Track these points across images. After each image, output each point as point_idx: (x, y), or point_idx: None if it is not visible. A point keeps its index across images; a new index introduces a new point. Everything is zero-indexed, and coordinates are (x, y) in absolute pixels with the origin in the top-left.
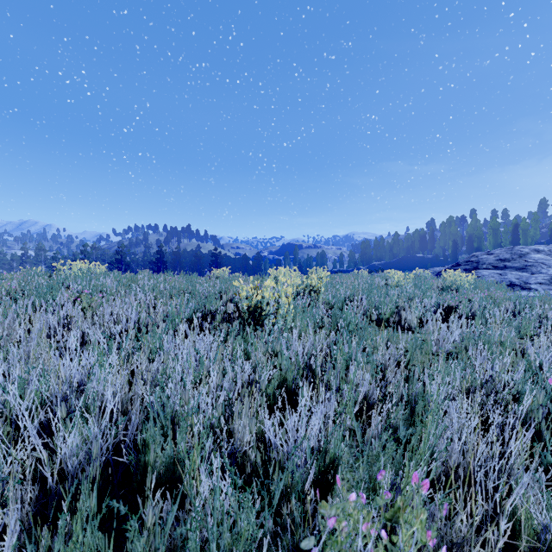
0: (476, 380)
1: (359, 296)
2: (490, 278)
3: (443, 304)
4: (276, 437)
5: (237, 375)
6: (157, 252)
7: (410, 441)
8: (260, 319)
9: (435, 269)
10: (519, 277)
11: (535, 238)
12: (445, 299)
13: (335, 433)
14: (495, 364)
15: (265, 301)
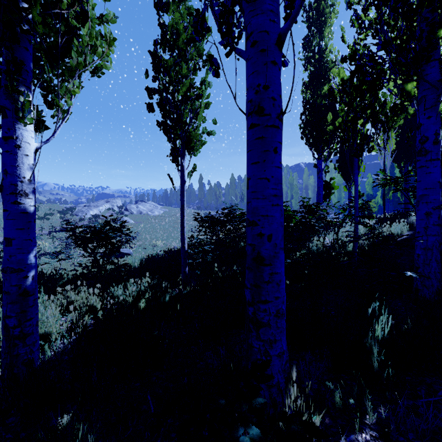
0: None
1: None
2: None
3: None
4: None
5: None
6: None
7: None
8: None
9: None
10: None
11: None
12: None
13: None
14: None
15: None
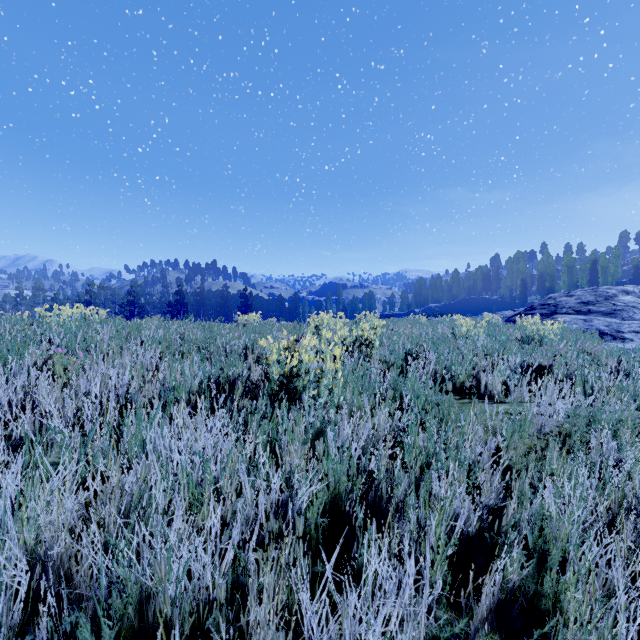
0: (615, 491)
1: (424, 352)
2: (572, 325)
3: (532, 363)
4: (322, 634)
5: (259, 501)
6: (176, 292)
7: (534, 605)
8: (297, 392)
9: (504, 313)
10: (608, 324)
11: (616, 277)
12: (535, 357)
13: (421, 608)
14: (626, 457)
15: (303, 366)
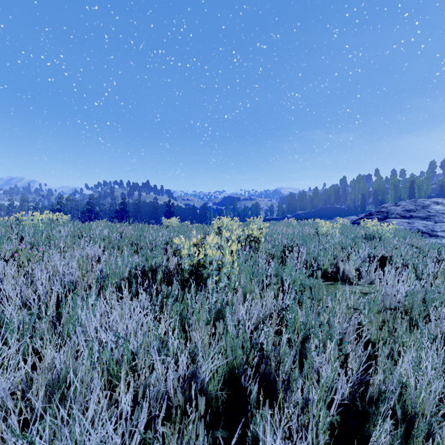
0: None
1: (297, 247)
2: (400, 226)
3: (377, 255)
4: None
5: (168, 378)
6: (121, 203)
7: None
8: (203, 279)
9: (351, 218)
10: (425, 225)
11: (427, 192)
12: (379, 250)
13: None
14: None
15: (208, 258)
